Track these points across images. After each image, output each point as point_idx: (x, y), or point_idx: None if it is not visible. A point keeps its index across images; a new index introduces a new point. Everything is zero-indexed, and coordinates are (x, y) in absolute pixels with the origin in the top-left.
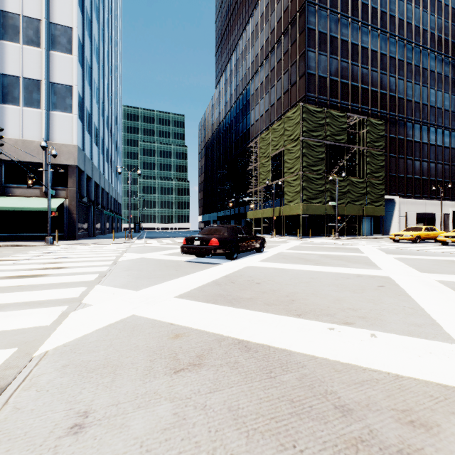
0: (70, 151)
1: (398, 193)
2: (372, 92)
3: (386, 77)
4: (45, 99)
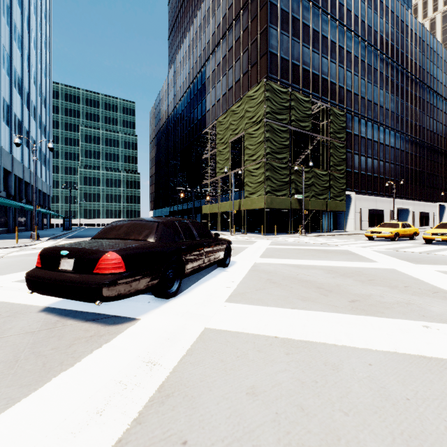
0: None
1: (354, 188)
2: (331, 84)
3: (343, 71)
4: None
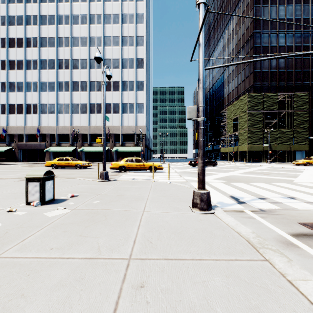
0: (143, 128)
1: None
2: (304, 72)
3: None
4: (135, 110)
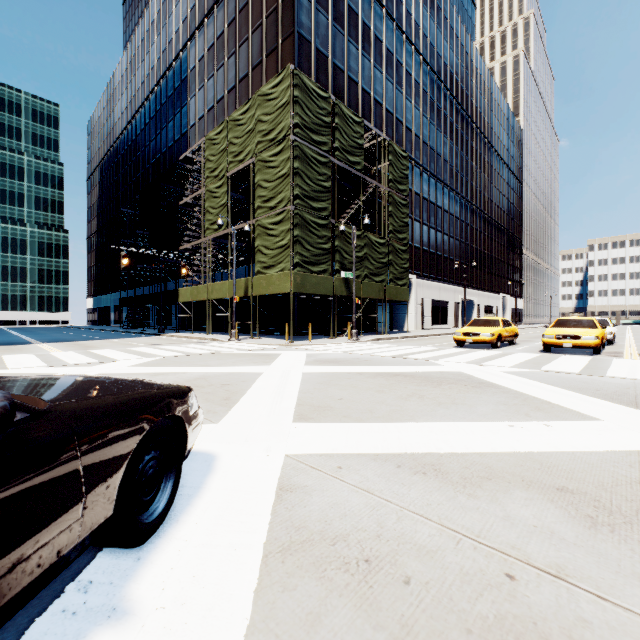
0: None
1: (414, 270)
2: (386, 112)
3: (402, 98)
4: None
